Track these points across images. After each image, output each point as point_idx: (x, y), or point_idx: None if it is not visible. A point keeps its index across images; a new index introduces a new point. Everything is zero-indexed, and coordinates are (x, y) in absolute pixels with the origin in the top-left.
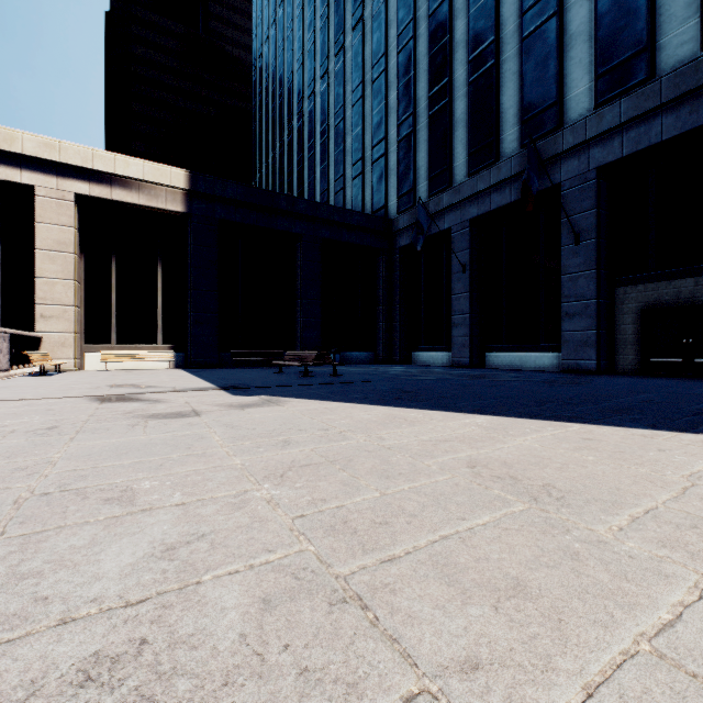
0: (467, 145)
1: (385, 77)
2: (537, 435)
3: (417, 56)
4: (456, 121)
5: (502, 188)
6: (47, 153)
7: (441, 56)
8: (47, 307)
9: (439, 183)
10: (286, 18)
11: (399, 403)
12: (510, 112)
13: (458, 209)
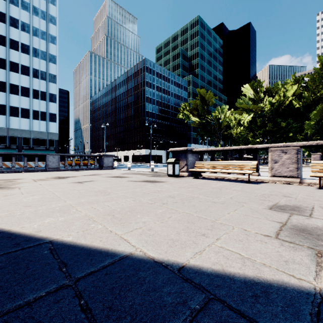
0: None
1: None
2: (49, 207)
3: None
4: None
5: None
6: None
7: None
8: None
9: None
10: None
11: (89, 277)
12: None
13: None
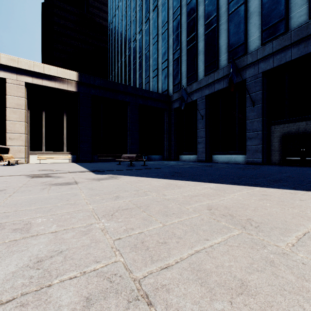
0: (204, 62)
1: (167, 32)
2: (240, 193)
3: (182, 22)
4: (199, 51)
5: (220, 81)
6: (12, 63)
7: (192, 22)
8: (12, 134)
9: (192, 79)
10: (123, 6)
11: (173, 178)
12: (223, 47)
13: (200, 91)
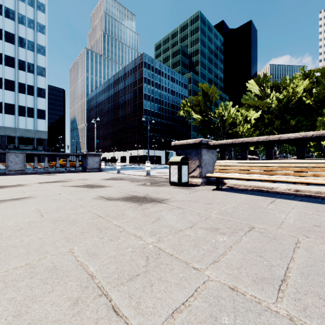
0: None
1: None
2: None
3: None
4: None
5: None
6: None
7: None
8: None
9: None
10: None
11: None
12: None
13: None
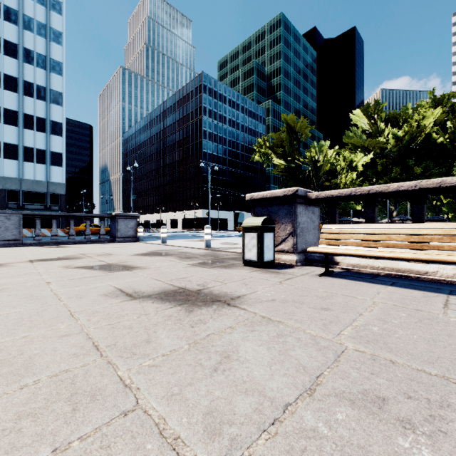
0: None
1: None
2: None
3: None
4: None
5: None
6: None
7: None
8: None
9: None
10: None
11: None
12: None
13: None
